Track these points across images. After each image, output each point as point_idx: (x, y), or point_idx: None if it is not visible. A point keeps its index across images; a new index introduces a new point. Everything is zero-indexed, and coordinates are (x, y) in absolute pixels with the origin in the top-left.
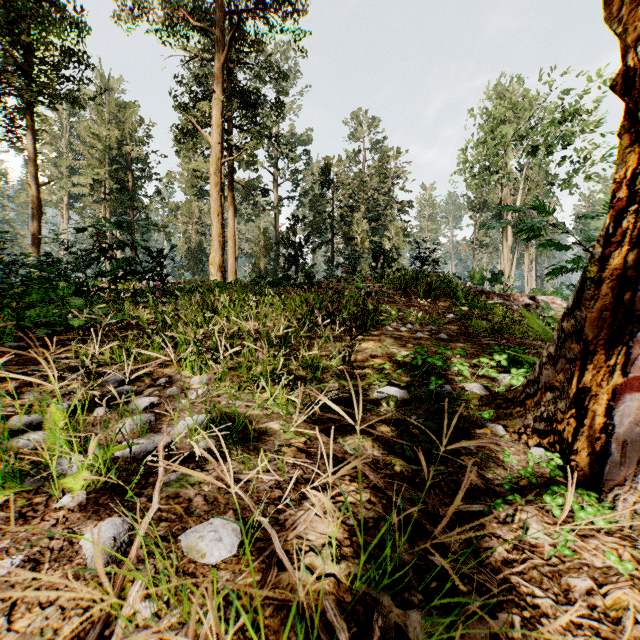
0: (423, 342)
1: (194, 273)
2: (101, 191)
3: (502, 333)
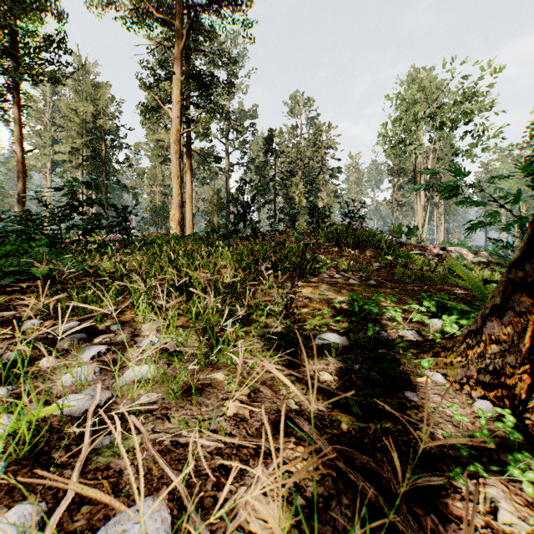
0: (356, 288)
1: (158, 227)
2: (79, 158)
3: (424, 280)
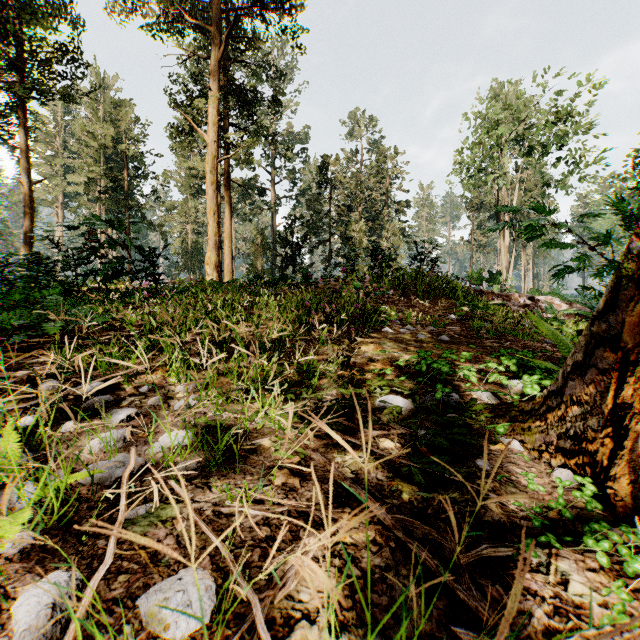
0: (425, 344)
1: (190, 273)
2: (96, 190)
3: (506, 335)
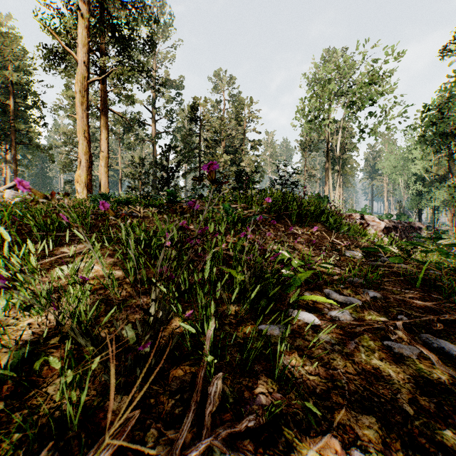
0: None
1: None
2: None
3: None
